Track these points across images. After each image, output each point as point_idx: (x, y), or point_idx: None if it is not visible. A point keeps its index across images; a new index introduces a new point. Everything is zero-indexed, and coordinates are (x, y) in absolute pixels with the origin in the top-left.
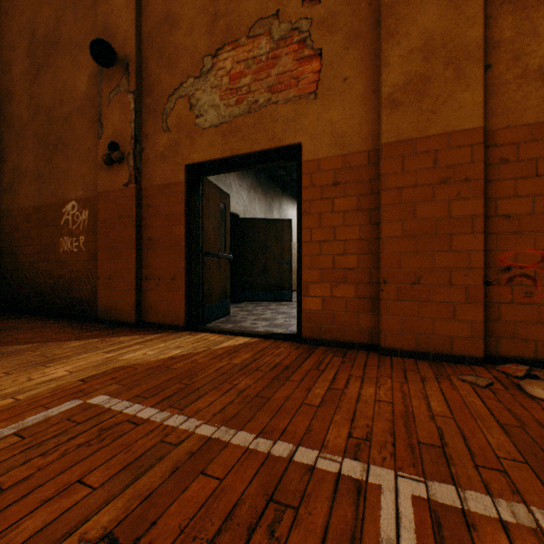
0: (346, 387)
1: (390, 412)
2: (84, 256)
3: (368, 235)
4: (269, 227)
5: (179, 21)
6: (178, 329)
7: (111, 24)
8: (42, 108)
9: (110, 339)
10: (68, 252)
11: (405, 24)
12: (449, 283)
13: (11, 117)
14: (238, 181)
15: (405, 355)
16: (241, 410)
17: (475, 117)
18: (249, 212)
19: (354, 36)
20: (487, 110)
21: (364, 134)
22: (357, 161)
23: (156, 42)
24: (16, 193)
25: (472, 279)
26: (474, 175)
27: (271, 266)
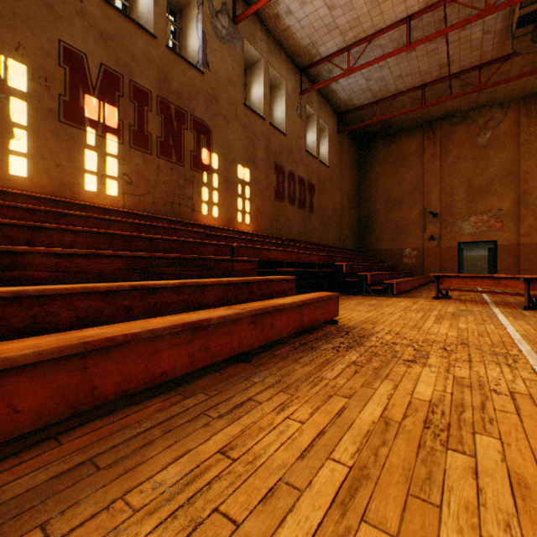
0: None
1: None
2: (414, 264)
3: (515, 261)
4: None
5: (455, 206)
6: None
7: (429, 203)
8: (392, 220)
9: None
10: (406, 263)
11: (524, 221)
12: (534, 271)
13: (375, 221)
14: None
15: None
16: None
17: None
18: None
19: (511, 220)
20: None
21: (514, 240)
22: (512, 245)
23: (446, 210)
24: (378, 244)
25: None
26: None
27: None
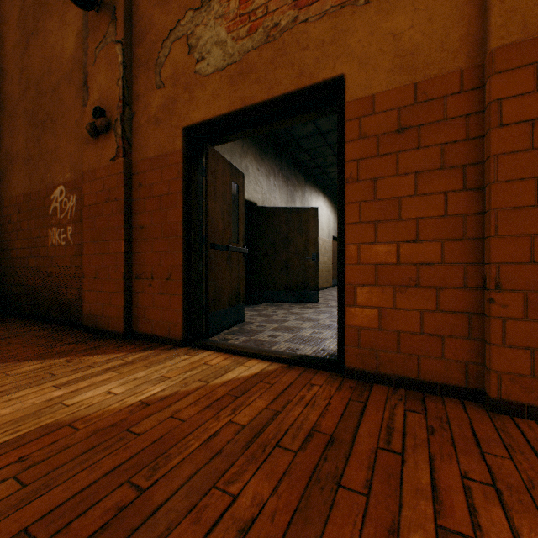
0: (477, 527)
1: None
2: (72, 250)
3: (460, 207)
4: (291, 217)
5: None
6: (173, 344)
7: None
8: (31, 81)
9: (80, 359)
10: (56, 246)
11: None
12: None
13: (4, 97)
14: (255, 165)
15: None
16: None
17: None
18: (268, 201)
19: None
20: None
21: (452, 44)
22: (439, 88)
23: None
24: (9, 181)
25: None
26: None
27: (294, 262)
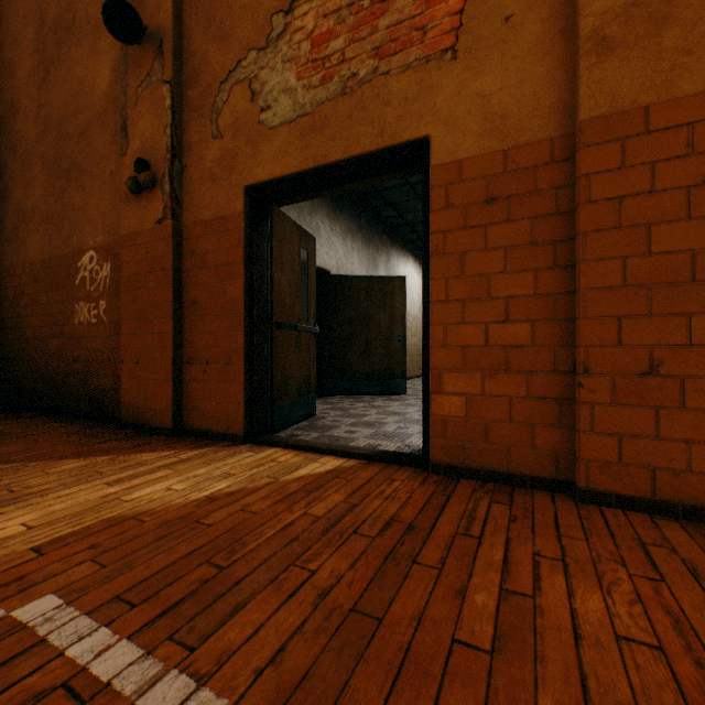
0: (537, 588)
1: (672, 688)
2: (105, 329)
3: (551, 286)
4: (372, 288)
5: None
6: (233, 440)
7: None
8: (52, 121)
9: (127, 457)
10: (85, 324)
11: None
12: None
13: (15, 138)
14: (329, 223)
15: (628, 506)
16: (320, 658)
17: None
18: (344, 268)
19: None
20: None
21: (543, 110)
22: (530, 157)
23: (203, 3)
24: (21, 243)
25: None
26: None
27: (376, 344)
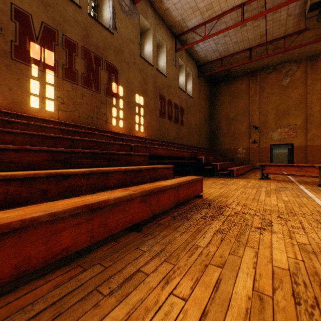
0: None
1: None
2: (244, 158)
3: (304, 156)
4: None
5: (268, 122)
6: None
7: (253, 121)
8: (231, 131)
9: None
10: (239, 157)
11: (310, 131)
12: (316, 161)
13: (220, 131)
14: None
15: None
16: None
17: (319, 143)
18: None
19: (302, 131)
20: (320, 142)
21: (303, 143)
22: (302, 146)
23: (263, 125)
24: (222, 146)
25: (319, 161)
26: (319, 150)
27: None
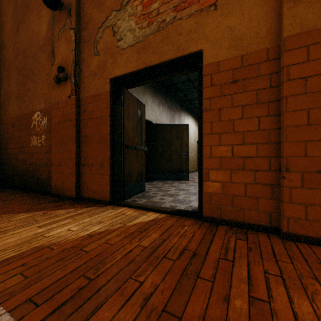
0: (270, 296)
1: None
2: (44, 149)
3: (267, 125)
4: (172, 130)
5: None
6: (104, 203)
7: None
8: (20, 50)
9: (51, 212)
10: (35, 147)
11: None
12: None
13: (4, 59)
14: (151, 99)
15: (310, 242)
16: None
17: None
18: (159, 120)
19: None
20: None
21: (262, 33)
22: (255, 58)
23: None
24: (6, 108)
25: None
26: None
27: (174, 156)
